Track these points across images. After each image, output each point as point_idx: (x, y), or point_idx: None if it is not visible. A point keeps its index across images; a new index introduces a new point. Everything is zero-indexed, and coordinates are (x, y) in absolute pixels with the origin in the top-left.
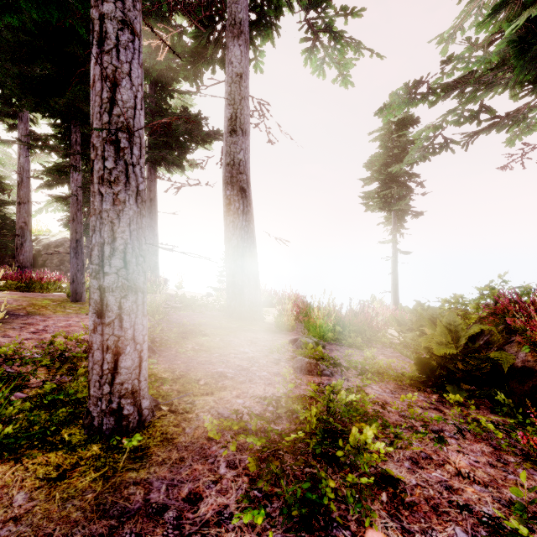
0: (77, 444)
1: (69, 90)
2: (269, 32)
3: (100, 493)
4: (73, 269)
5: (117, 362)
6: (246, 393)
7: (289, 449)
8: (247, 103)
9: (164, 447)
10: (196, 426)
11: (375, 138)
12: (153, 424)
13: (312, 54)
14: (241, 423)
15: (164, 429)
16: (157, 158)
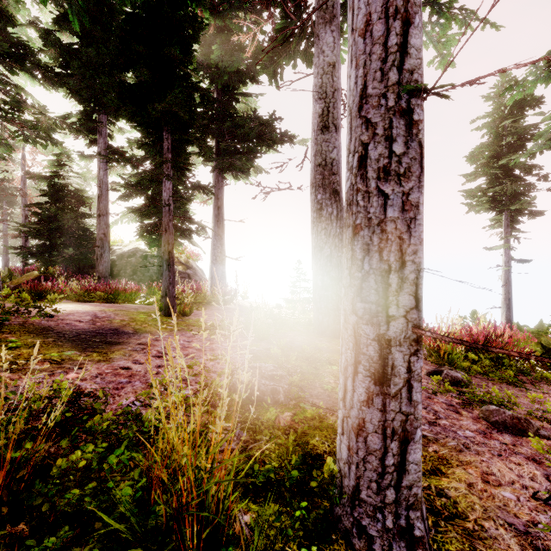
0: None
1: (169, 93)
2: None
3: None
4: (166, 282)
5: (404, 453)
6: (493, 476)
7: None
8: (339, 96)
9: None
10: None
11: (482, 126)
12: (442, 546)
13: None
14: None
15: None
16: (225, 164)
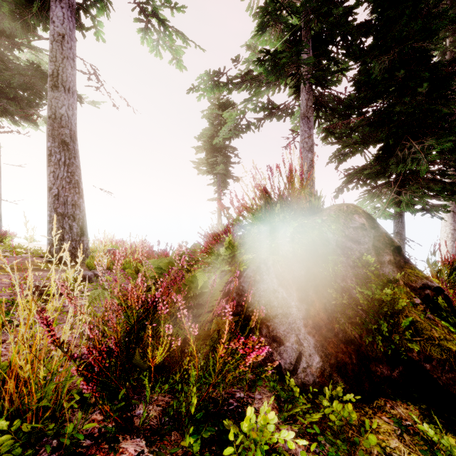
0: None
1: None
2: (103, 5)
3: None
4: None
5: None
6: None
7: None
8: (73, 64)
9: None
10: None
11: (204, 115)
12: None
13: (147, 34)
14: None
15: None
16: None
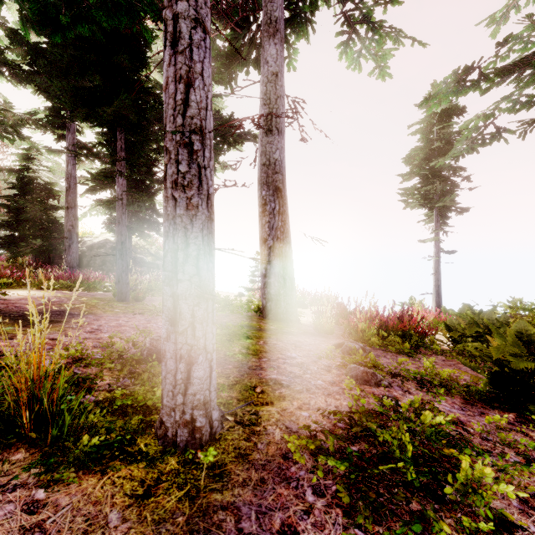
0: (154, 456)
1: (116, 99)
2: (304, 28)
3: (189, 517)
4: (119, 270)
5: (190, 371)
6: (308, 405)
7: (380, 478)
8: (283, 102)
9: (241, 465)
10: (268, 442)
11: (415, 131)
12: (223, 437)
13: (348, 47)
14: (316, 441)
15: (236, 443)
16: None
